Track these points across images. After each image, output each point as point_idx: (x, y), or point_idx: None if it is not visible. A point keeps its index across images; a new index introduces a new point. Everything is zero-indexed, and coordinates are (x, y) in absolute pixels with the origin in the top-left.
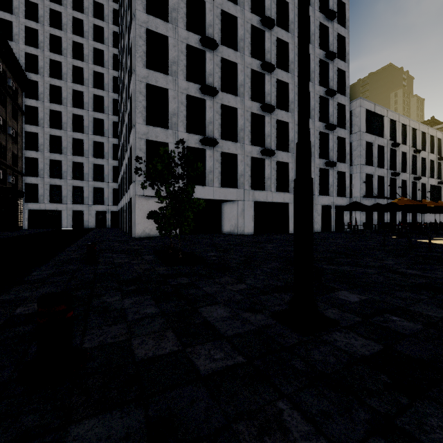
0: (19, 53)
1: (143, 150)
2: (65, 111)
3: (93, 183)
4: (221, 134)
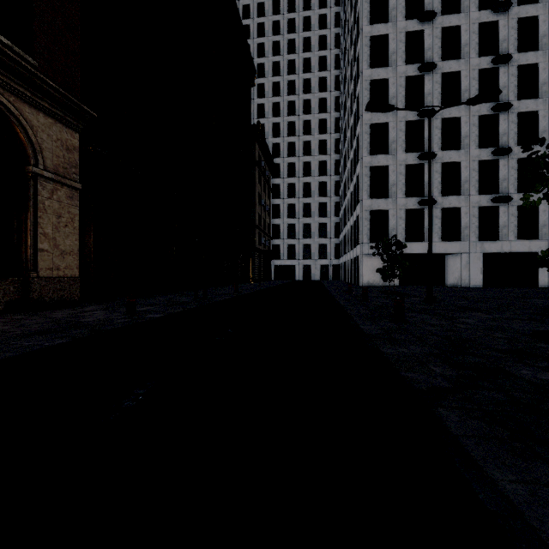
0: (269, 146)
1: (368, 219)
2: (297, 182)
3: (318, 240)
4: (441, 191)
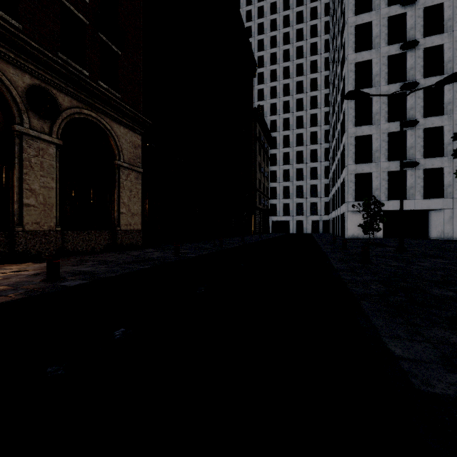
0: (267, 123)
1: (353, 181)
2: (291, 151)
3: (309, 199)
4: (423, 153)
